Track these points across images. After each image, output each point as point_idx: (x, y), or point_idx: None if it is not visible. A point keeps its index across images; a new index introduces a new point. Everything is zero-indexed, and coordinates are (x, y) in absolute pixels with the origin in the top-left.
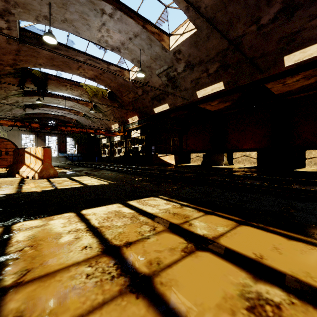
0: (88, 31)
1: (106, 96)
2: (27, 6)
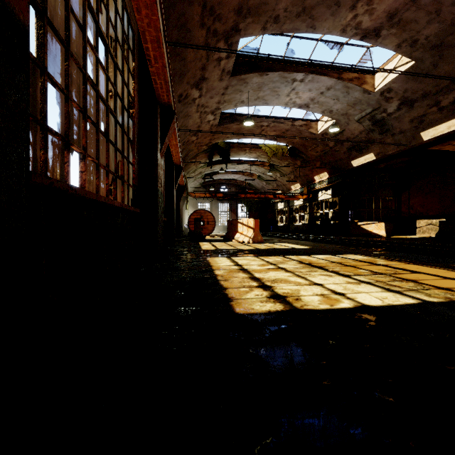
0: (276, 99)
1: (287, 153)
2: (231, 100)
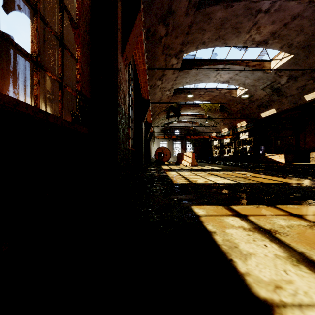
0: (208, 79)
1: (218, 109)
2: (180, 82)
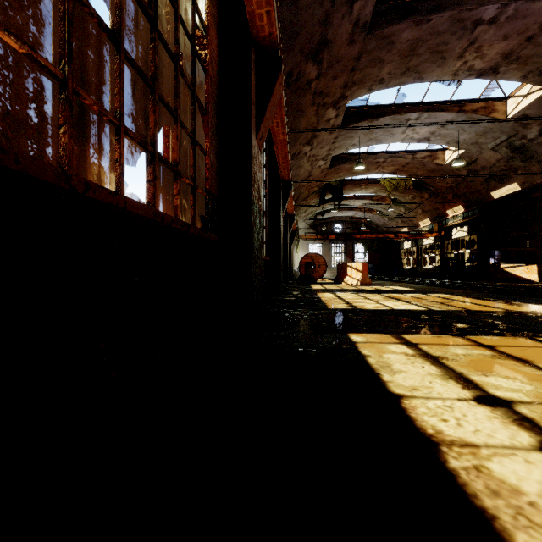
0: (391, 138)
1: (411, 185)
2: (342, 145)
